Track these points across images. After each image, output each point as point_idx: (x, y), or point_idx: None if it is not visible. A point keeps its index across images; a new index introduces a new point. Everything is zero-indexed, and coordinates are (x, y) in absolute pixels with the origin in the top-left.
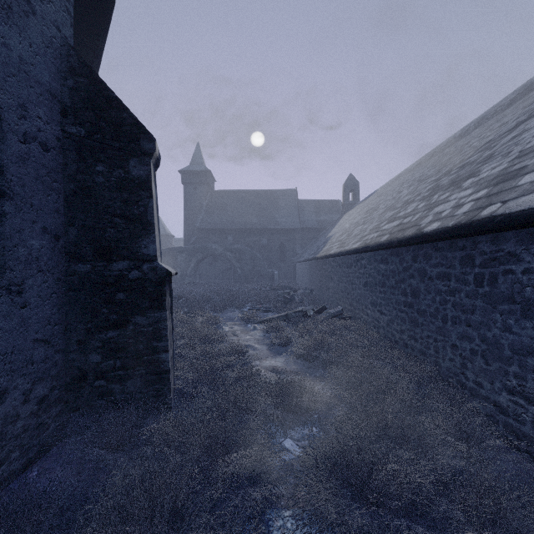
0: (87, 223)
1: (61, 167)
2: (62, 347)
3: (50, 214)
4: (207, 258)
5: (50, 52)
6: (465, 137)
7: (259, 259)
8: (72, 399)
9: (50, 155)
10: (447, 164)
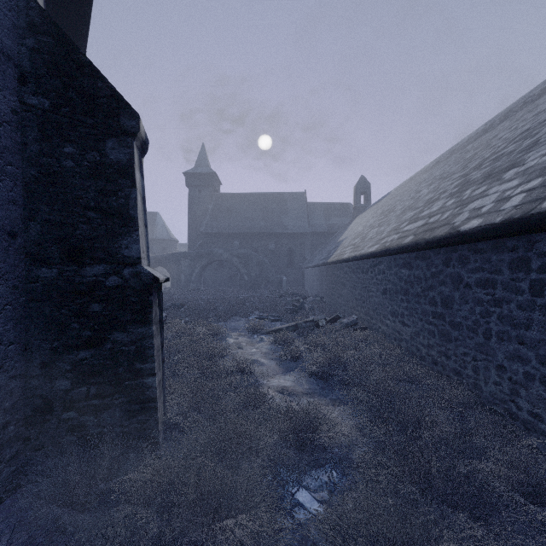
0: (52, 217)
1: (19, 147)
2: (20, 371)
3: (2, 204)
4: (212, 263)
5: (2, 0)
6: (490, 131)
7: (267, 265)
8: (33, 435)
9: (2, 131)
10: (474, 159)
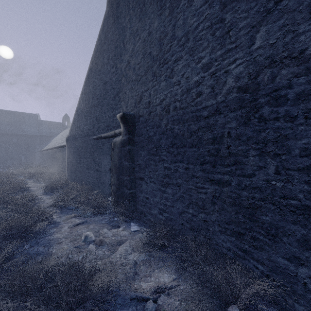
0: None
1: None
2: None
3: None
4: None
5: None
6: None
7: (12, 150)
8: None
9: None
10: None
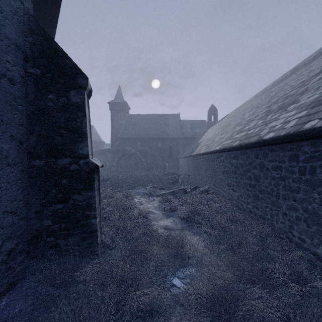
0: (42, 133)
1: (24, 95)
2: (25, 216)
3: (16, 126)
4: (125, 155)
5: (16, 18)
6: (285, 80)
7: (157, 156)
8: (31, 250)
9: (16, 87)
10: (274, 97)
